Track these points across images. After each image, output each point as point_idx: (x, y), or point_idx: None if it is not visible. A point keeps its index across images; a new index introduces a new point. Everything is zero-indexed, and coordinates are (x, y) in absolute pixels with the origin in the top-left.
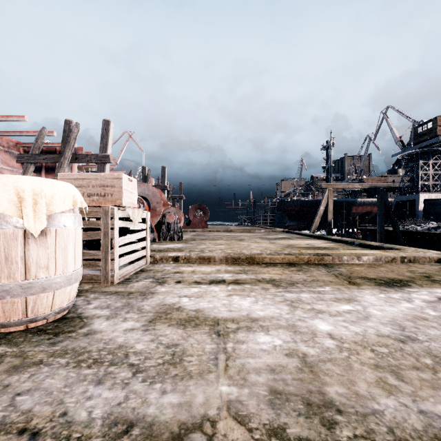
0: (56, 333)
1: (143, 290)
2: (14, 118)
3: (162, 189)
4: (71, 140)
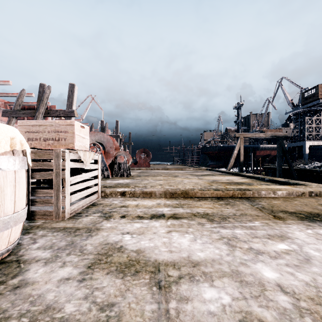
0: None
1: (90, 226)
2: (0, 82)
3: (116, 137)
4: (44, 99)
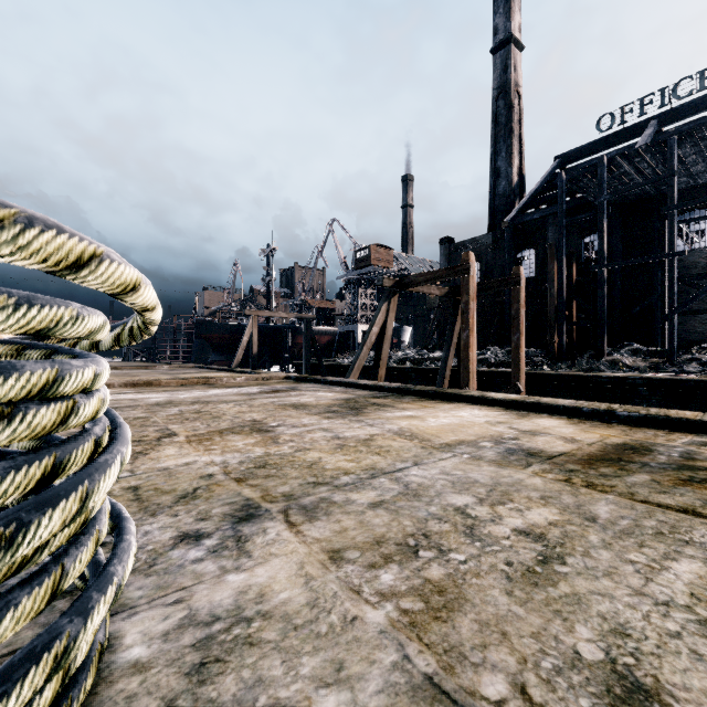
0: None
1: None
2: None
3: None
4: None
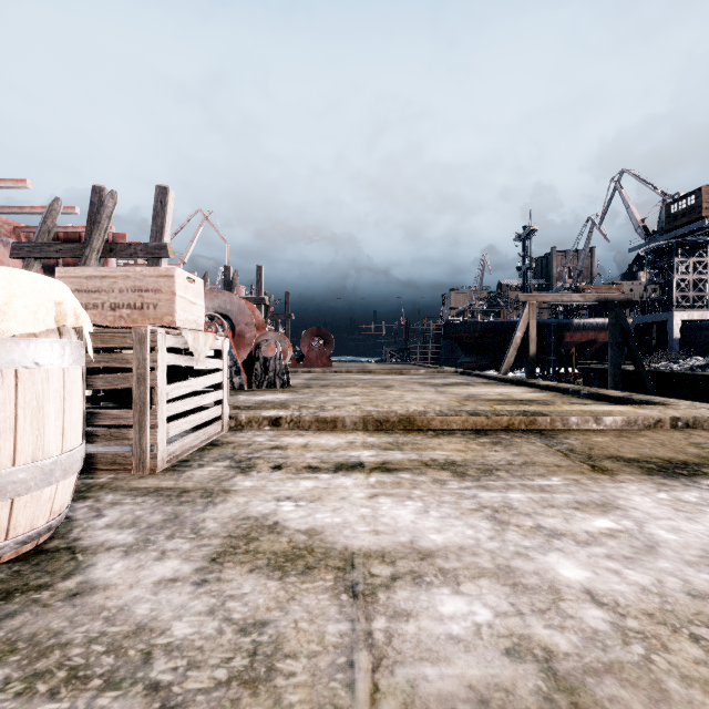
0: (9, 593)
1: (209, 485)
2: (7, 184)
3: (258, 302)
4: (102, 219)
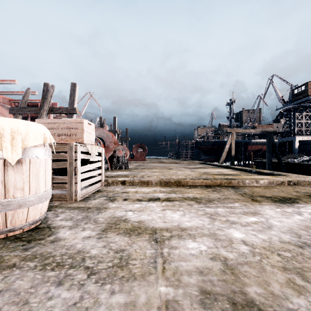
0: (29, 241)
1: (99, 206)
2: (7, 82)
3: (114, 132)
4: (48, 97)
